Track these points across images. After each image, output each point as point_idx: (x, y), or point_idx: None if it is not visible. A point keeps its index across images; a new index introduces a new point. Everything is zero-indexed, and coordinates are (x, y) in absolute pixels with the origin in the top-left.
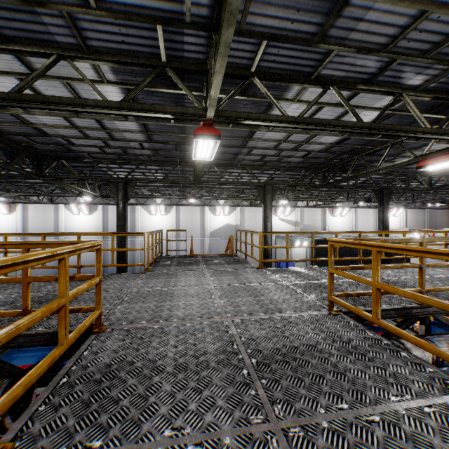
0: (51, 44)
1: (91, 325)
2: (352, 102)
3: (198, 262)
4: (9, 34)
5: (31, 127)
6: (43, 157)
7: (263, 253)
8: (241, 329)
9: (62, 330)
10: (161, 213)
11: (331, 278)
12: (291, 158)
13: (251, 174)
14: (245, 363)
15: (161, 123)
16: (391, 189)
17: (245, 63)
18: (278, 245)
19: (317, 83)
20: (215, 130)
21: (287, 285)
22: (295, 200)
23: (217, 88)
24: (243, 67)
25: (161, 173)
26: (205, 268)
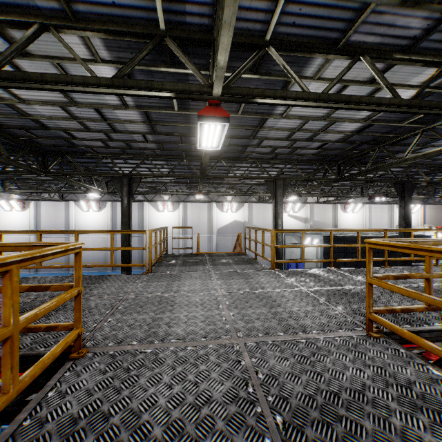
0: (32, 12)
1: (69, 347)
2: None
3: (204, 262)
4: None
5: (29, 119)
6: (48, 152)
7: None
8: (257, 358)
9: (7, 371)
10: (169, 210)
11: (370, 290)
12: (304, 150)
13: (260, 168)
14: (266, 424)
15: (164, 111)
16: (413, 182)
17: (258, 29)
18: (288, 242)
19: (345, 52)
20: (223, 111)
21: (307, 292)
22: (305, 195)
23: (226, 51)
24: (256, 35)
25: (167, 168)
26: (212, 269)
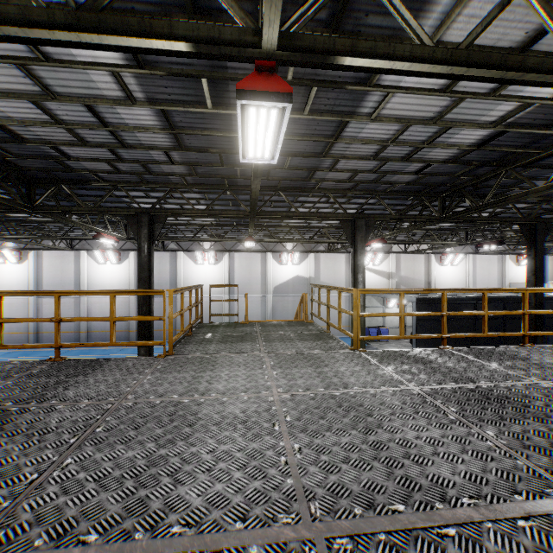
0: None
1: None
2: (543, 42)
3: (254, 336)
4: None
5: None
6: (35, 181)
7: (351, 319)
8: None
9: None
10: (210, 262)
11: None
12: (396, 176)
13: (332, 204)
14: None
15: (192, 110)
16: (546, 223)
17: None
18: (366, 304)
19: None
20: (281, 83)
21: (420, 394)
22: (391, 242)
23: None
24: None
25: (205, 205)
26: (265, 348)
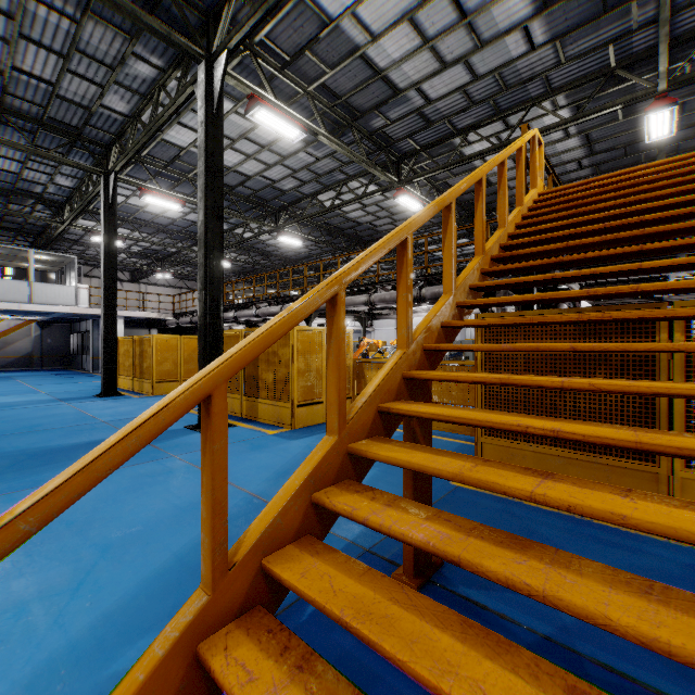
0: (527, 101)
1: None
2: None
3: None
4: (504, 108)
5: None
6: None
7: None
8: None
9: None
10: None
11: None
12: None
13: None
14: None
15: (606, 126)
16: None
17: None
18: None
19: None
20: (669, 99)
21: None
22: None
23: (663, 64)
24: None
25: None
26: None
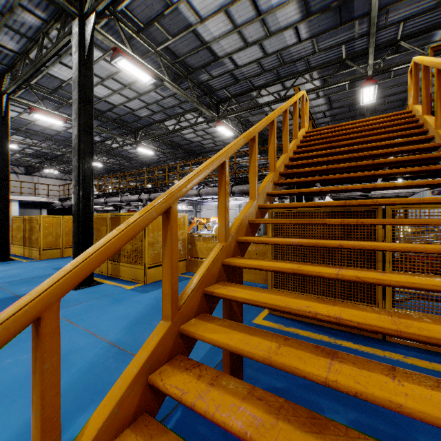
0: (296, 73)
1: None
2: None
3: None
4: (282, 76)
5: None
6: (265, 140)
7: None
8: None
9: None
10: None
11: None
12: None
13: None
14: None
15: (339, 93)
16: None
17: (392, 37)
18: None
19: None
20: (374, 81)
21: None
22: None
23: (372, 59)
24: (392, 40)
25: None
26: None
